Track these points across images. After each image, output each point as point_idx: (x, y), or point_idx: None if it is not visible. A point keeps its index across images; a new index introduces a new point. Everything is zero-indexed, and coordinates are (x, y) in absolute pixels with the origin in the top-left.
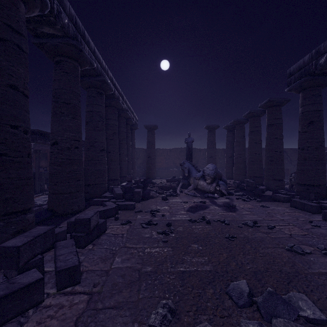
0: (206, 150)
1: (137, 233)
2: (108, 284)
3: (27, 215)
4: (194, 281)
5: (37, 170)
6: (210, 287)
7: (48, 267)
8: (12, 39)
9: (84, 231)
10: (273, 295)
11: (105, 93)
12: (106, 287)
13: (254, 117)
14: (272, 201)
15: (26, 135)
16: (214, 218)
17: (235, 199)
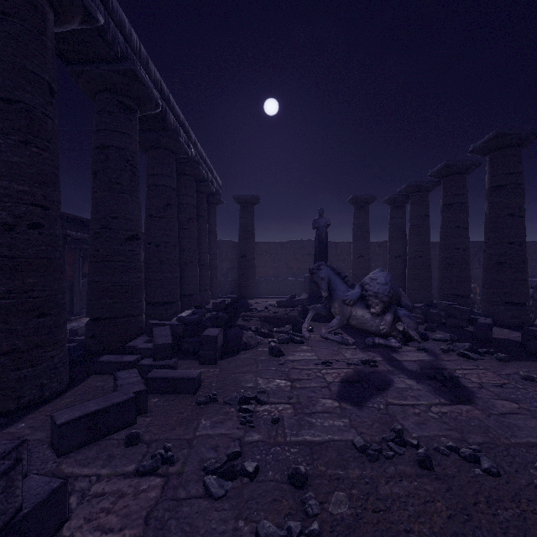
0: (346, 245)
1: None
2: None
3: None
4: None
5: None
6: None
7: None
8: None
9: None
10: None
11: (141, 109)
12: None
13: (453, 176)
14: (534, 359)
15: None
16: (429, 434)
17: (442, 352)
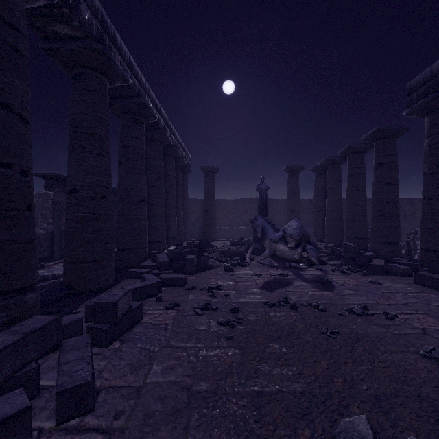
0: (285, 201)
1: (187, 323)
2: (137, 413)
3: (26, 296)
4: (278, 413)
5: (56, 228)
6: (304, 425)
7: (49, 380)
8: (3, 35)
9: (107, 321)
10: None
11: (145, 121)
12: (134, 419)
13: (355, 154)
14: (385, 274)
15: (25, 178)
16: (301, 300)
17: (330, 271)
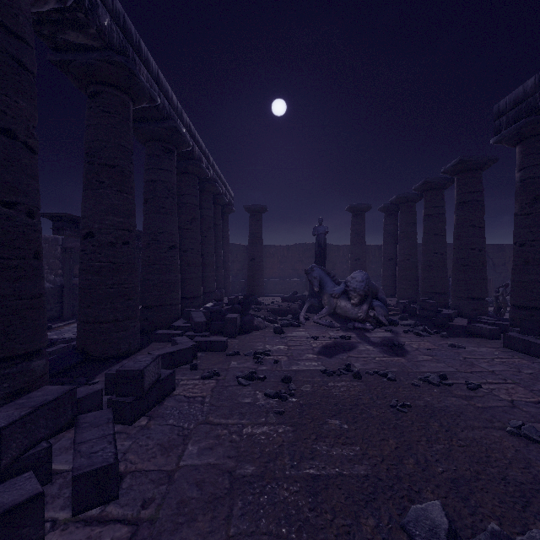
0: (348, 248)
1: (229, 395)
2: (170, 502)
3: (33, 363)
4: (337, 499)
5: (67, 281)
6: (368, 513)
7: (62, 464)
8: (5, 46)
9: (132, 392)
10: (503, 539)
11: (177, 150)
12: (165, 508)
13: (432, 191)
14: (468, 337)
15: (31, 220)
16: (367, 367)
17: (402, 332)
